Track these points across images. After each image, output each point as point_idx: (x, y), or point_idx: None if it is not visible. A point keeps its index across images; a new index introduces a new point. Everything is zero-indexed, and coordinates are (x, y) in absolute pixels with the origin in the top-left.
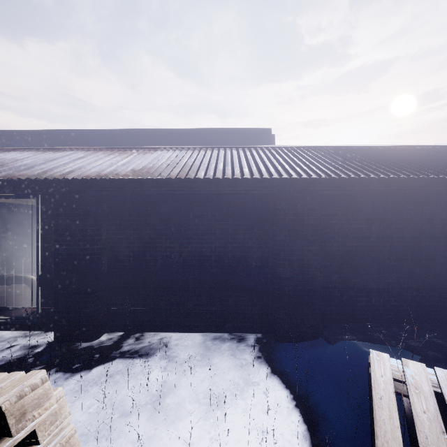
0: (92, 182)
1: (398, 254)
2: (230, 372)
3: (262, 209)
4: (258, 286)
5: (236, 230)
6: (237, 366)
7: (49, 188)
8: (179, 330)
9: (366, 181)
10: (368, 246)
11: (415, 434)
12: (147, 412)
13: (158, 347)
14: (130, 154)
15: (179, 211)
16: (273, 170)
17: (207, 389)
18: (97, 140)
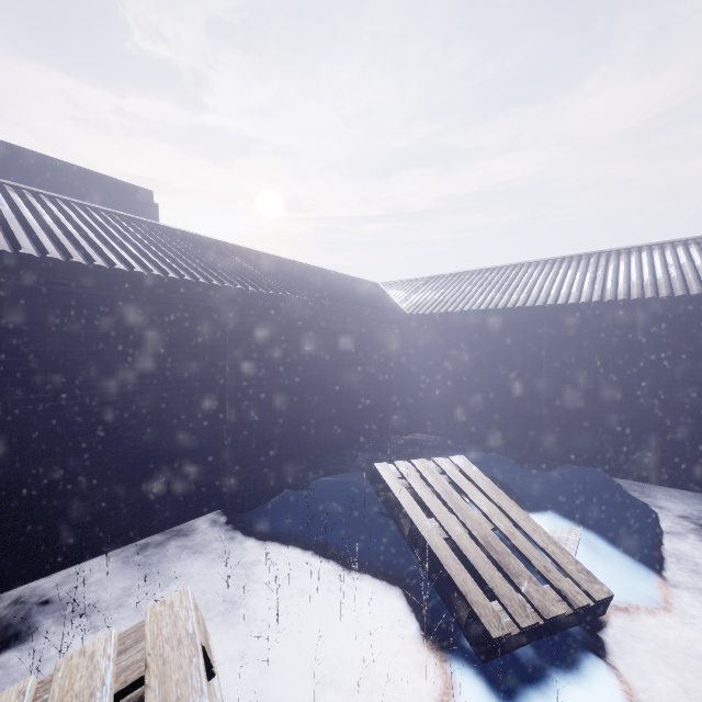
0: None
1: (339, 382)
2: (209, 572)
3: (211, 329)
4: (207, 444)
5: (171, 361)
6: (213, 561)
7: None
8: (53, 568)
9: (322, 305)
10: (318, 376)
11: (423, 503)
12: None
13: (28, 615)
14: None
15: (53, 327)
16: (226, 276)
17: None
18: None
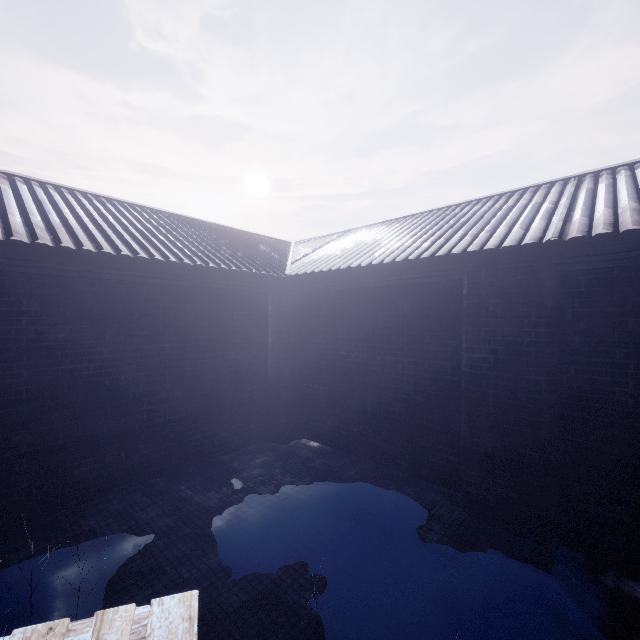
0: None
1: (151, 375)
2: None
3: None
4: None
5: None
6: None
7: None
8: None
9: (78, 255)
10: (98, 368)
11: None
12: None
13: None
14: None
15: None
16: None
17: None
18: None
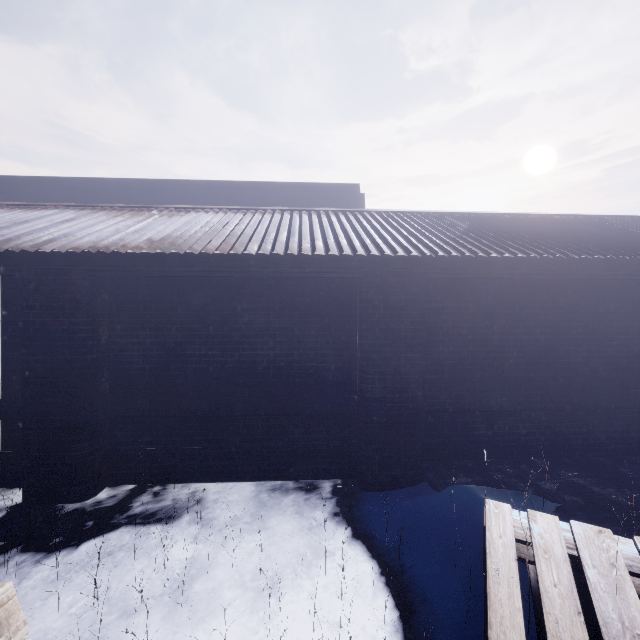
0: (84, 257)
1: (528, 363)
2: (294, 538)
3: (343, 299)
4: (337, 411)
5: (305, 330)
6: (305, 529)
7: (14, 265)
8: (221, 478)
9: (485, 261)
10: (489, 353)
11: (543, 618)
12: (164, 606)
13: (187, 506)
14: (148, 217)
15: (221, 303)
16: (358, 244)
17: (259, 565)
18: (99, 193)
